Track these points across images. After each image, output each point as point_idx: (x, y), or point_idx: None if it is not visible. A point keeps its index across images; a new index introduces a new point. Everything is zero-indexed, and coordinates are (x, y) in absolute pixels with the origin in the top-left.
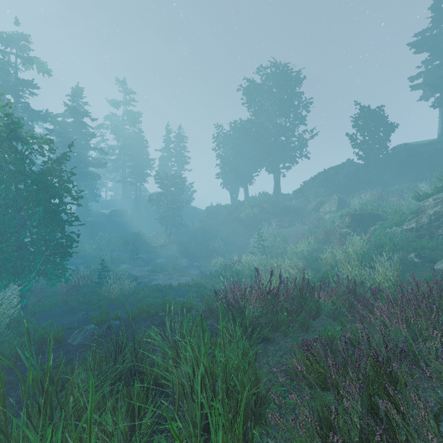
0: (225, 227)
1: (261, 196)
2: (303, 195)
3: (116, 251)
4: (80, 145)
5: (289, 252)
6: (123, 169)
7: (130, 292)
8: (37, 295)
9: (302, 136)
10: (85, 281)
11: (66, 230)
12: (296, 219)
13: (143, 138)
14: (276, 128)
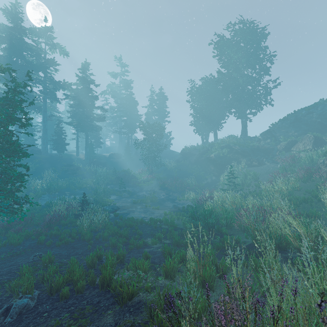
0: (197, 166)
1: (229, 138)
2: (272, 136)
3: (110, 184)
4: (87, 105)
5: (264, 191)
6: (120, 123)
7: (103, 225)
8: (23, 224)
9: (268, 83)
10: (73, 210)
11: (76, 168)
12: (266, 158)
13: (133, 98)
14: (243, 78)
